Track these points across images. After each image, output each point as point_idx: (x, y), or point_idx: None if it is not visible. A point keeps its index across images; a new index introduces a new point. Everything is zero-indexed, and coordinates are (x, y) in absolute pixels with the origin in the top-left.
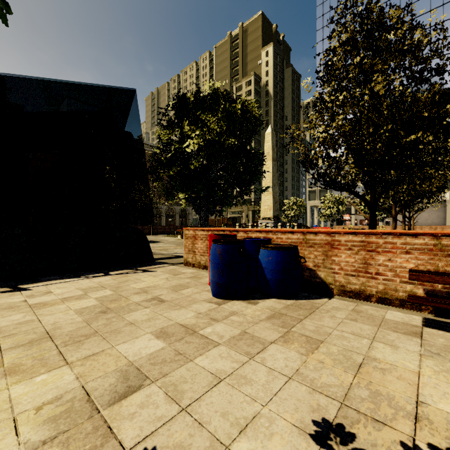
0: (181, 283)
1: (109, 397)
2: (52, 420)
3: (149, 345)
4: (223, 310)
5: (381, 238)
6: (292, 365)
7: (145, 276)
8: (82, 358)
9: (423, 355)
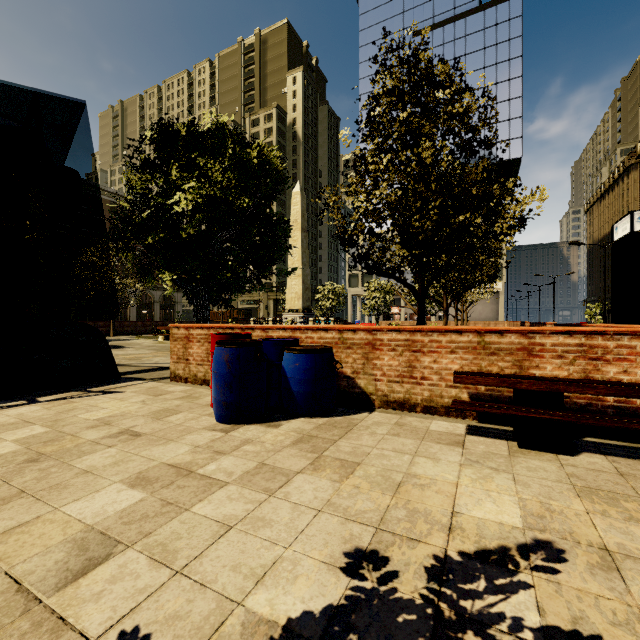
0: (166, 407)
1: (56, 579)
2: None
3: (119, 499)
4: (232, 439)
5: (426, 335)
6: (322, 495)
7: (106, 400)
8: None
9: (463, 465)
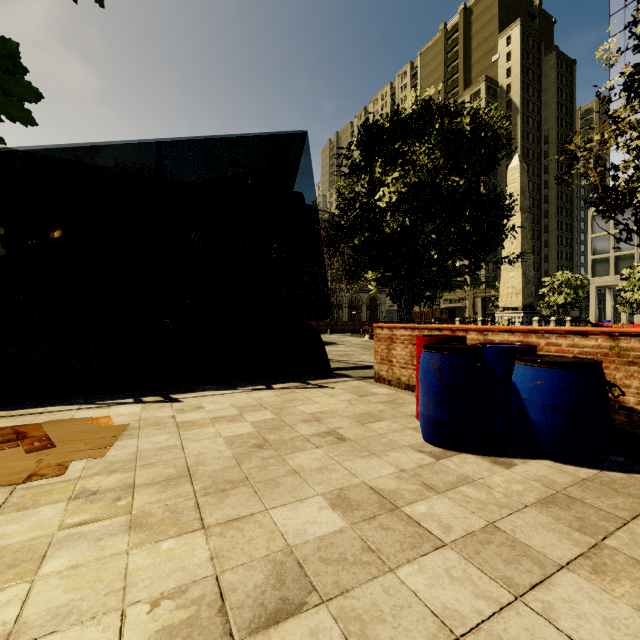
0: (370, 411)
1: (251, 614)
2: (167, 634)
3: (319, 519)
4: (445, 470)
5: None
6: None
7: (319, 395)
8: (223, 523)
9: None
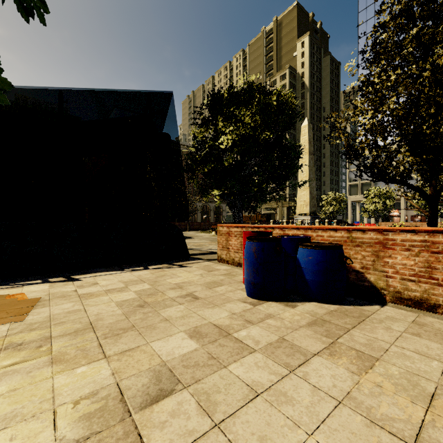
0: (214, 280)
1: (141, 399)
2: (87, 417)
3: (182, 345)
4: (258, 312)
5: None
6: (341, 385)
7: (181, 271)
8: (119, 353)
9: None
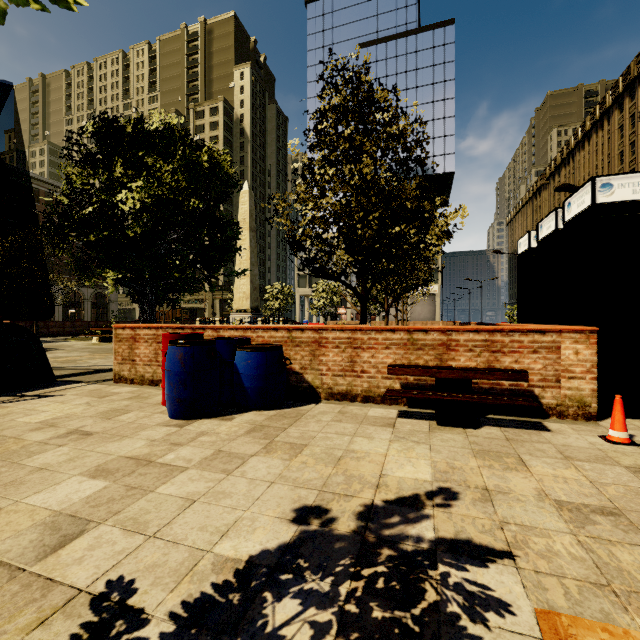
0: (115, 408)
1: (35, 553)
2: None
3: (82, 488)
4: (188, 432)
5: (366, 333)
6: (275, 471)
7: (45, 404)
8: None
9: (392, 440)
